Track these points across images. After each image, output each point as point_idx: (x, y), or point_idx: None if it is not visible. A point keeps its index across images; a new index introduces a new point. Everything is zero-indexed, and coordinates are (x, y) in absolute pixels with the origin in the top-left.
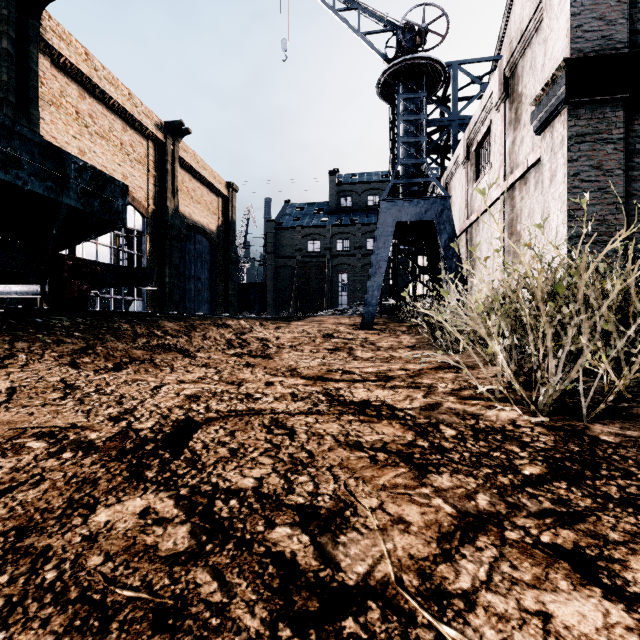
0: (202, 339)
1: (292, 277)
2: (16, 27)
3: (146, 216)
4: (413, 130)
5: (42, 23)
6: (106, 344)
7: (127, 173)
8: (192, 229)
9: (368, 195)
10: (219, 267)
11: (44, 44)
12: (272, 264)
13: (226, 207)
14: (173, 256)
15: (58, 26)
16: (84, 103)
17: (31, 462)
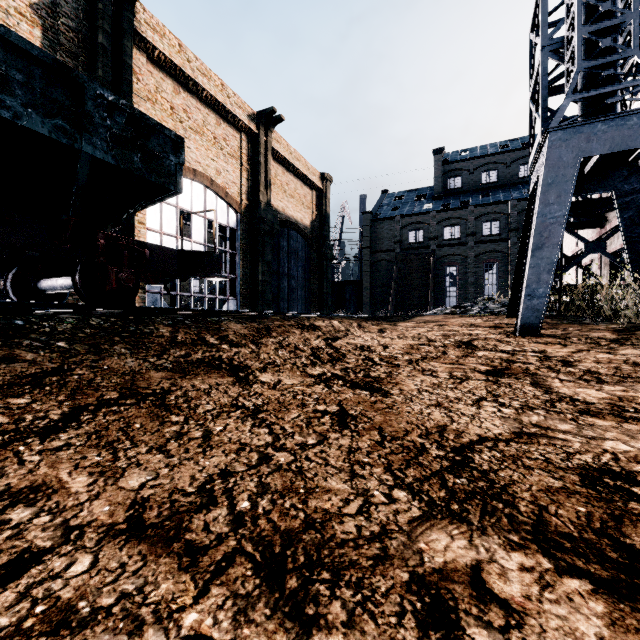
0: (276, 348)
1: (390, 272)
2: (111, 21)
3: (239, 212)
4: (608, 7)
5: (137, 16)
6: (103, 362)
7: (220, 168)
8: (285, 224)
9: (482, 171)
10: (313, 264)
11: (139, 38)
12: (368, 259)
13: (320, 200)
14: (265, 252)
15: (152, 18)
16: (178, 98)
17: None
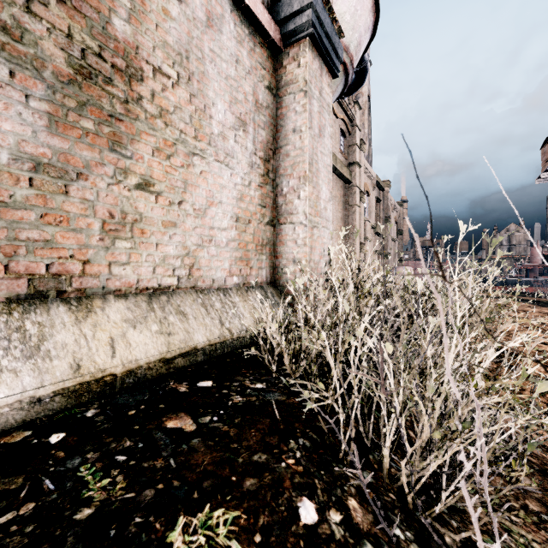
0: None
1: None
2: None
3: None
4: None
5: None
6: None
7: None
8: None
9: None
10: None
11: None
12: None
13: None
14: None
15: None
16: None
17: None
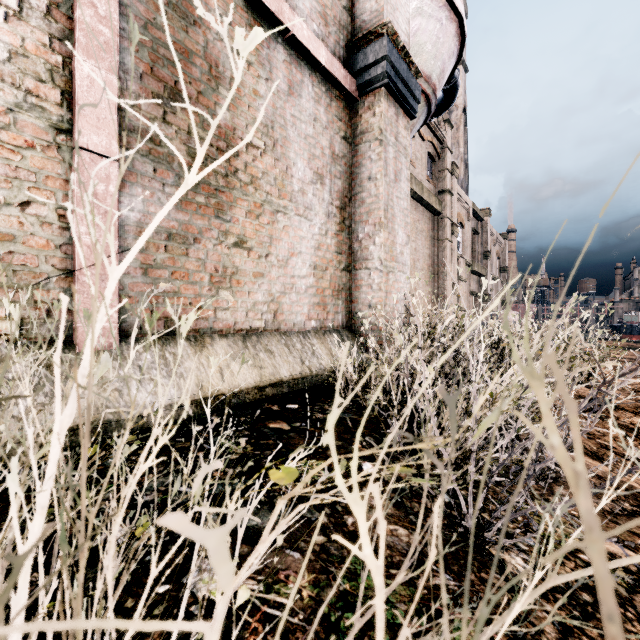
0: None
1: None
2: None
3: None
4: None
5: None
6: None
7: None
8: None
9: None
10: None
11: None
12: None
13: None
14: None
15: None
16: None
17: None
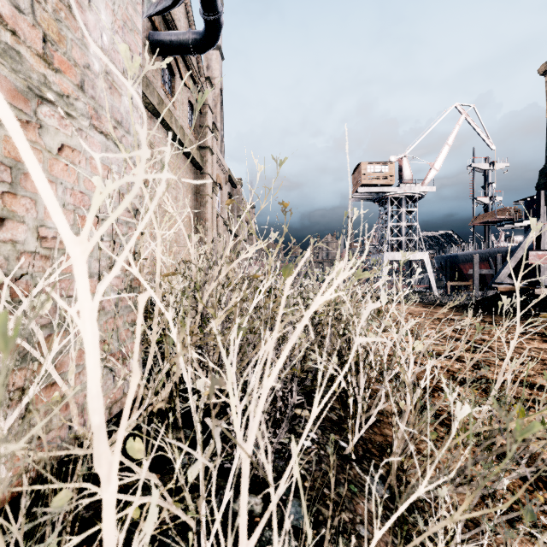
0: None
1: None
2: None
3: None
4: None
5: None
6: None
7: None
8: None
9: None
10: None
11: None
12: None
13: None
14: None
15: None
16: None
17: (480, 338)
